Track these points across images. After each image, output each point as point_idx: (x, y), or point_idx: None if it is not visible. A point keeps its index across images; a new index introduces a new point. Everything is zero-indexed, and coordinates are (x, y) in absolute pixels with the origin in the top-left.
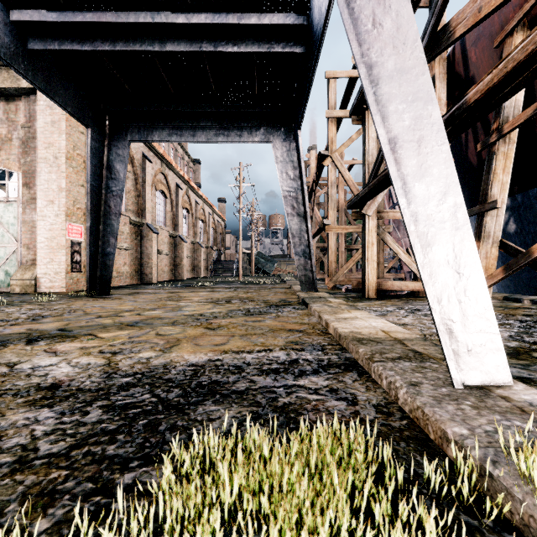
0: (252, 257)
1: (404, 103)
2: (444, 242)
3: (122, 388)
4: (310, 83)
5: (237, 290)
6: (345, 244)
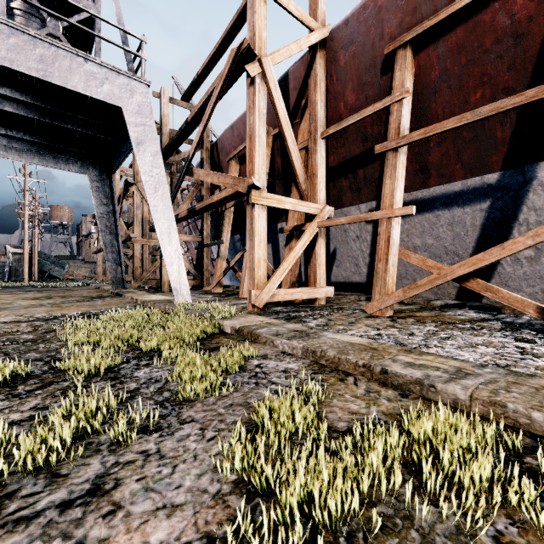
0: (35, 258)
1: (165, 220)
2: (176, 265)
3: (54, 318)
4: (125, 158)
5: (43, 292)
6: (149, 250)
